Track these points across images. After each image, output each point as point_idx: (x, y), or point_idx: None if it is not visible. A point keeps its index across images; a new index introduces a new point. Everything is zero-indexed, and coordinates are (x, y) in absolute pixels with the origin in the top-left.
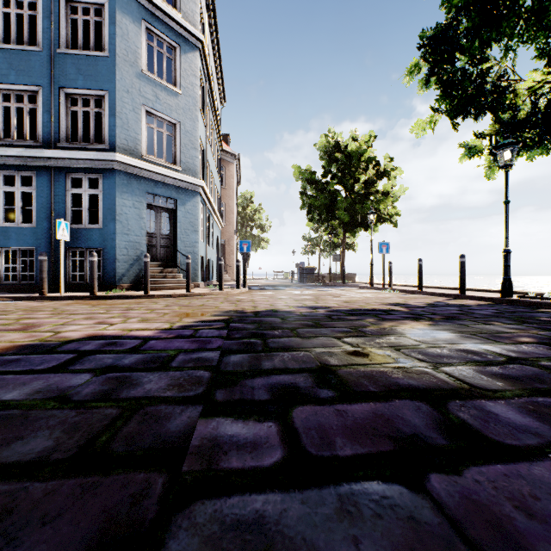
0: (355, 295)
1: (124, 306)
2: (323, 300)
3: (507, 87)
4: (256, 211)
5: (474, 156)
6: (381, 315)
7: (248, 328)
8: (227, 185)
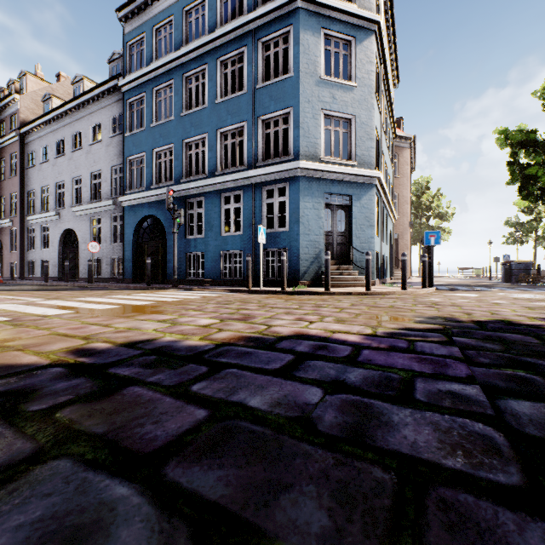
0: None
1: (311, 302)
2: None
3: None
4: (433, 198)
5: None
6: None
7: (489, 348)
8: (400, 173)
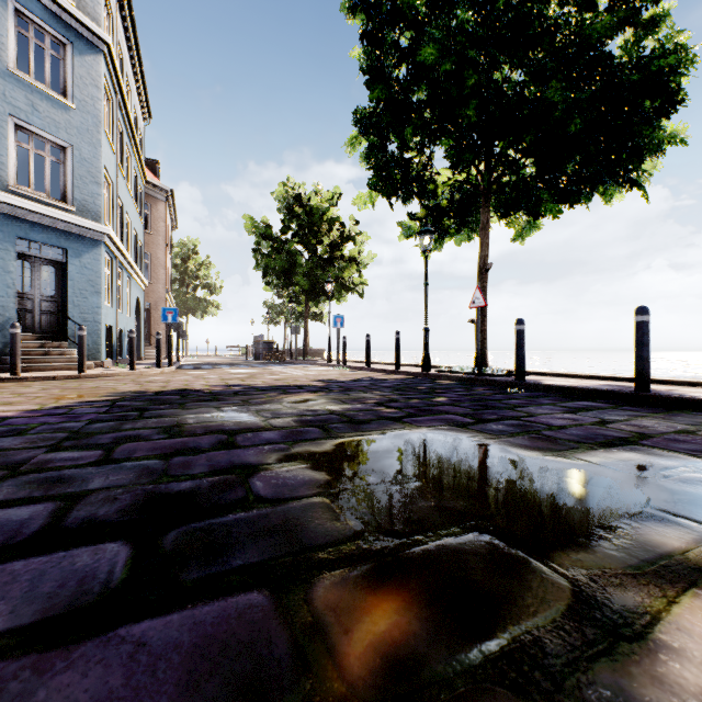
0: (297, 373)
1: None
2: (255, 378)
3: (430, 177)
4: (201, 265)
5: (411, 236)
6: (291, 390)
7: (135, 405)
8: (155, 230)
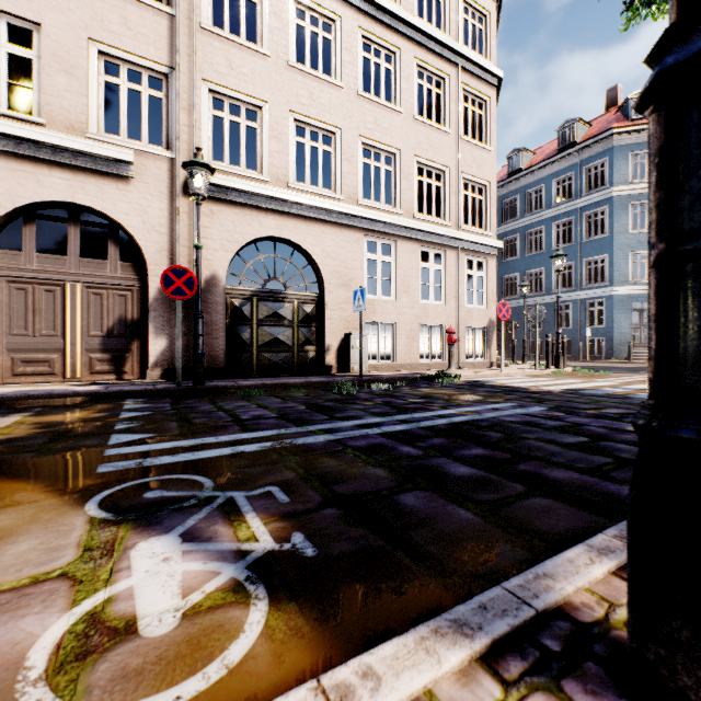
0: None
1: (617, 364)
2: None
3: None
4: None
5: None
6: None
7: None
8: None
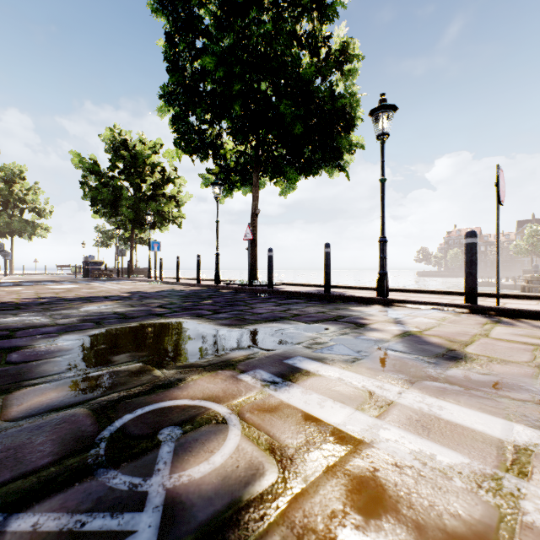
0: (114, 287)
1: None
2: (70, 292)
3: (221, 145)
4: (29, 190)
5: (210, 185)
6: (96, 299)
7: None
8: None
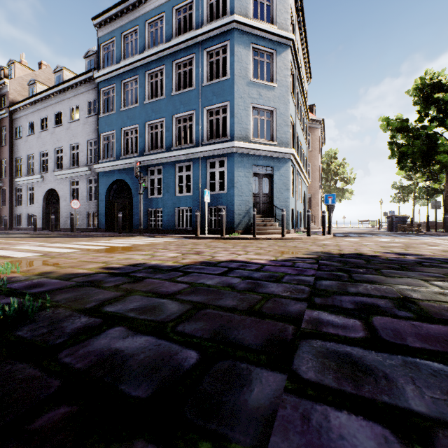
0: None
1: (242, 244)
2: (414, 248)
3: None
4: (339, 166)
5: None
6: None
7: (334, 265)
8: (313, 148)
